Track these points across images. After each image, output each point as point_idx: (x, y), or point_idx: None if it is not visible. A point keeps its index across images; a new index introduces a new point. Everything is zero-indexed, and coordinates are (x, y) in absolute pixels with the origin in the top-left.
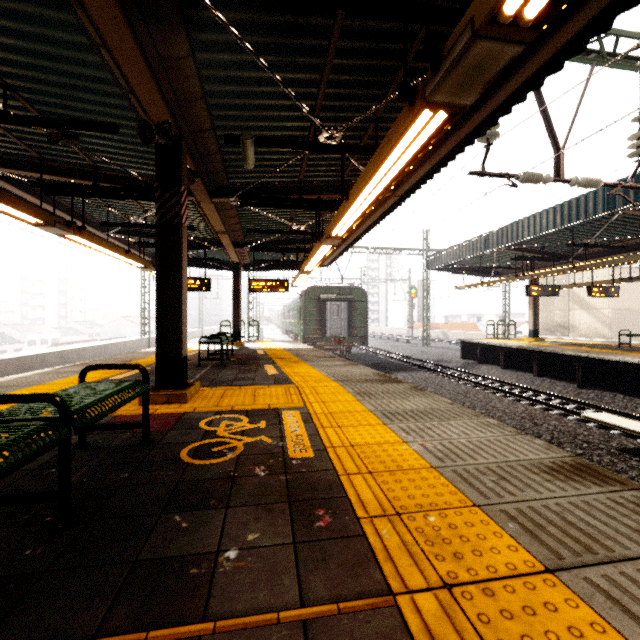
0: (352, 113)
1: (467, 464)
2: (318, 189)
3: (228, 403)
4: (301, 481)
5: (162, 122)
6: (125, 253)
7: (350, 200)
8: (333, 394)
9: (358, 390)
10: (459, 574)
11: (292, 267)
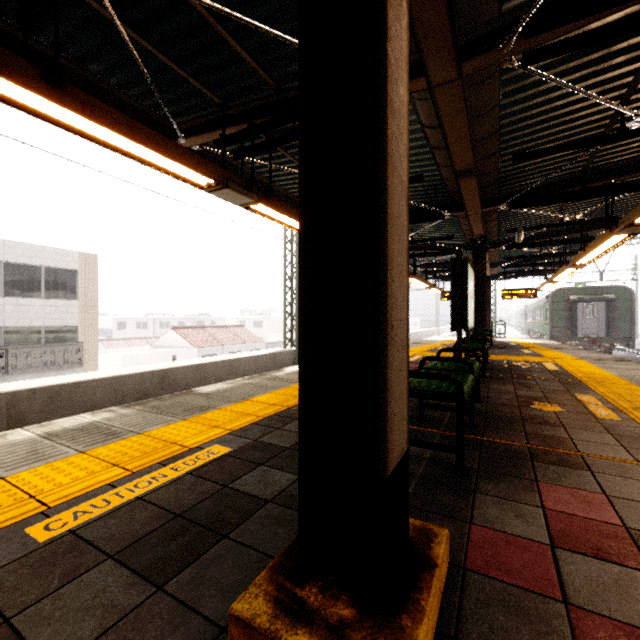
0: (588, 200)
1: (635, 377)
2: (565, 231)
3: (510, 359)
4: (554, 372)
5: (478, 234)
6: (424, 281)
7: (586, 253)
8: (574, 361)
9: (593, 361)
10: (603, 382)
11: (539, 275)
